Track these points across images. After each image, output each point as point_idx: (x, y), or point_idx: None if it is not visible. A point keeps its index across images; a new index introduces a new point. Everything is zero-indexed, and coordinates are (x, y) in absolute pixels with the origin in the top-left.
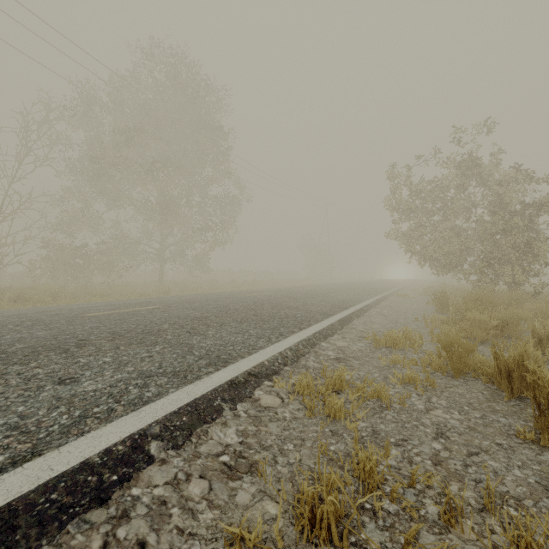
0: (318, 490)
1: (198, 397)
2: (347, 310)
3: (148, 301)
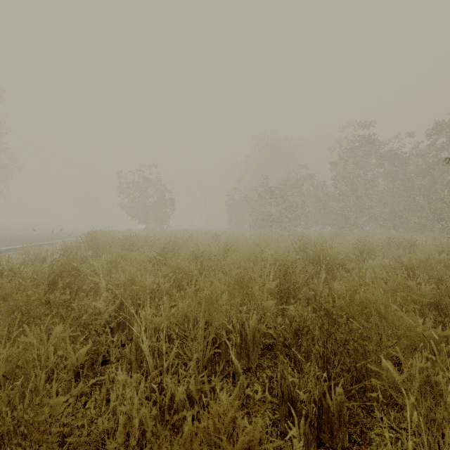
0: None
1: (40, 244)
2: None
3: None
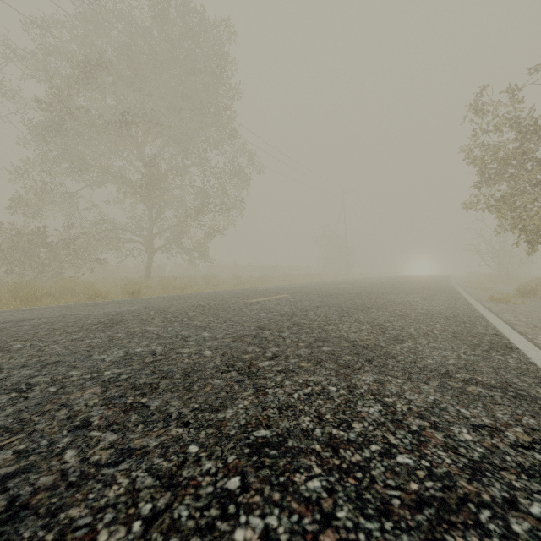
0: None
1: None
2: (534, 358)
3: (26, 318)
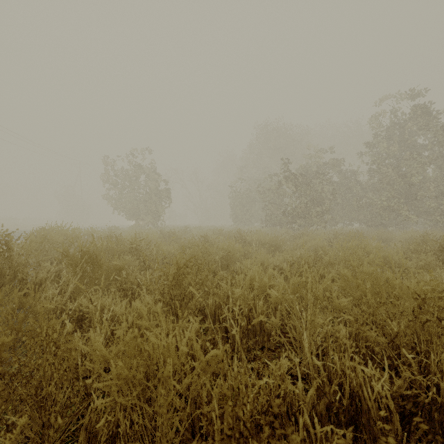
0: None
1: None
2: None
3: None
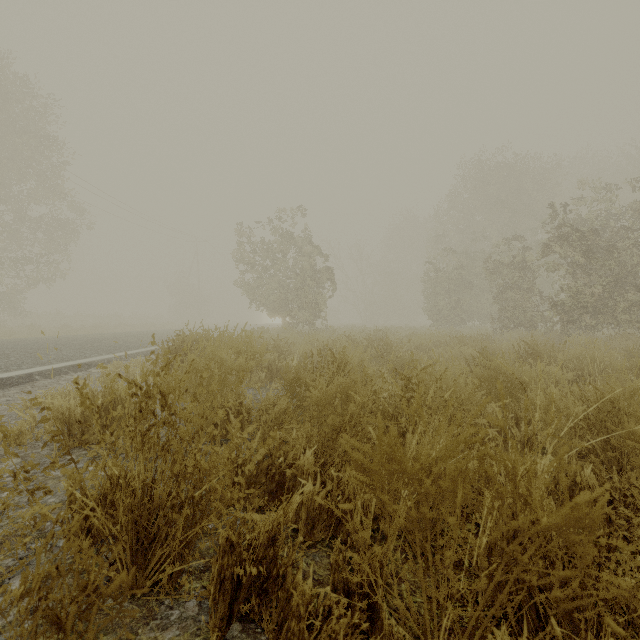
0: (106, 370)
1: (55, 368)
2: None
3: None
